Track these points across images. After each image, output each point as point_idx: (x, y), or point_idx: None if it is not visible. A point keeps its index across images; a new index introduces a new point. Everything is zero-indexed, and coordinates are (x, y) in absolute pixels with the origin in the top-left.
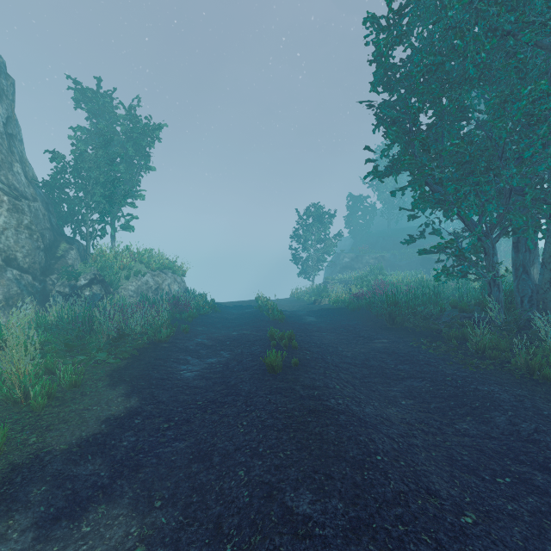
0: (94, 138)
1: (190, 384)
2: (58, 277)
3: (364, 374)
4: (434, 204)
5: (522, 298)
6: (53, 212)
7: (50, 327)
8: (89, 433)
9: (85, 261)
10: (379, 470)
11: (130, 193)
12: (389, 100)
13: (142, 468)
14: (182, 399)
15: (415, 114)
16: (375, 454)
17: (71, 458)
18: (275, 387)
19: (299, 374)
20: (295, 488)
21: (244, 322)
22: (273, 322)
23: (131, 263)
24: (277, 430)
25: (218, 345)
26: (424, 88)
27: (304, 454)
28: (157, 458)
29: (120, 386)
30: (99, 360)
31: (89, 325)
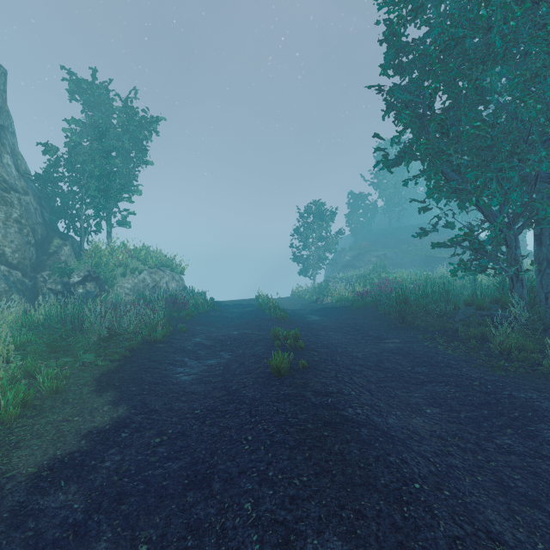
0: (89, 131)
1: (187, 389)
2: (49, 274)
3: (379, 378)
4: (450, 193)
5: (546, 294)
6: (46, 206)
7: (35, 326)
8: (65, 451)
9: (79, 257)
10: (421, 504)
11: (126, 188)
12: (400, 84)
13: (126, 497)
14: (178, 407)
15: (431, 95)
16: (412, 480)
17: (39, 485)
18: (282, 394)
19: (308, 377)
20: (318, 531)
21: (244, 321)
22: (275, 321)
23: (127, 259)
24: (289, 448)
25: (217, 345)
26: (442, 66)
27: (324, 480)
28: (146, 483)
29: (108, 393)
30: (86, 362)
31: (79, 324)
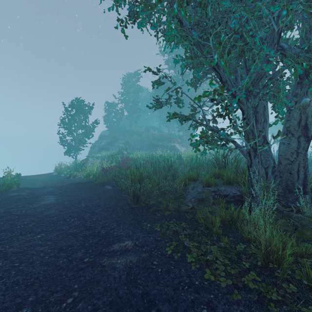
0: None
1: None
2: None
3: None
4: (193, 44)
5: (266, 169)
6: None
7: None
8: None
9: None
10: None
11: None
12: None
13: None
14: None
15: None
16: None
17: None
18: None
19: None
20: None
21: None
22: None
23: None
24: None
25: None
26: None
27: None
28: None
29: None
30: None
31: None
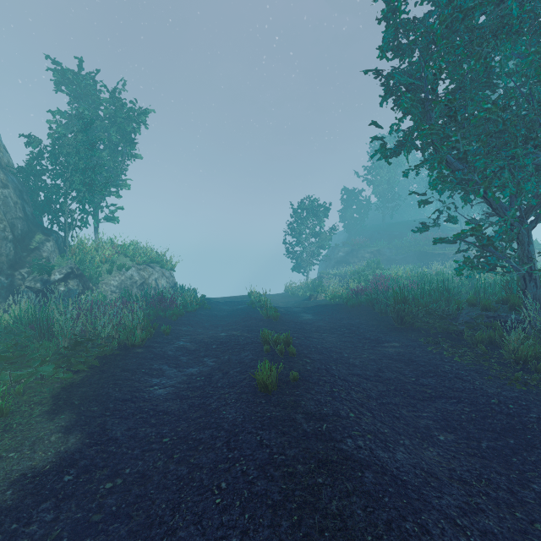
0: (75, 123)
1: (159, 407)
2: (29, 271)
3: (380, 392)
4: (455, 184)
5: None
6: (29, 200)
7: None
8: None
9: (63, 254)
10: None
11: (114, 182)
12: (399, 68)
13: None
14: (144, 433)
15: (435, 75)
16: None
17: None
18: (268, 417)
19: (299, 393)
20: None
21: (234, 320)
22: (266, 320)
23: (114, 256)
24: (272, 506)
25: (202, 350)
26: (448, 43)
27: None
28: None
29: (62, 415)
30: (45, 374)
31: (48, 328)
